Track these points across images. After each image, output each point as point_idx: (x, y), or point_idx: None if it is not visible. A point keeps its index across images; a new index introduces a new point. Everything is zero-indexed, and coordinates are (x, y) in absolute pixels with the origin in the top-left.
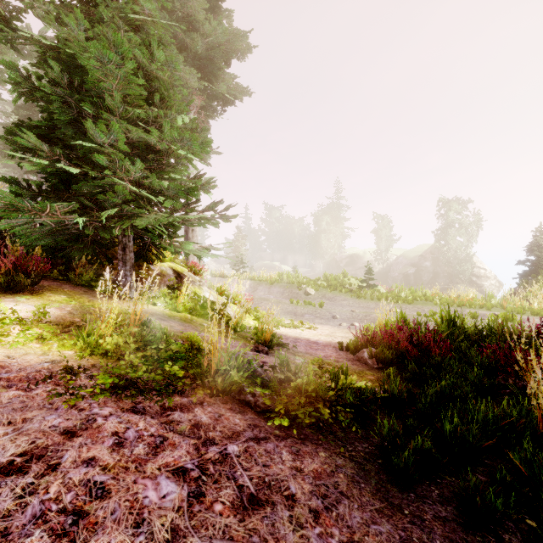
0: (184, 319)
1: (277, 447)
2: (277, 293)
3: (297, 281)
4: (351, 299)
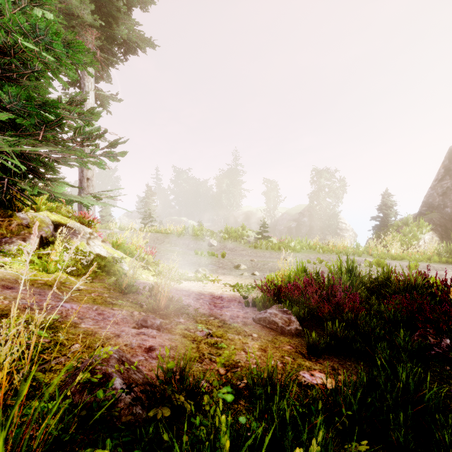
0: (51, 283)
1: None
2: (182, 245)
3: (201, 233)
4: (249, 249)
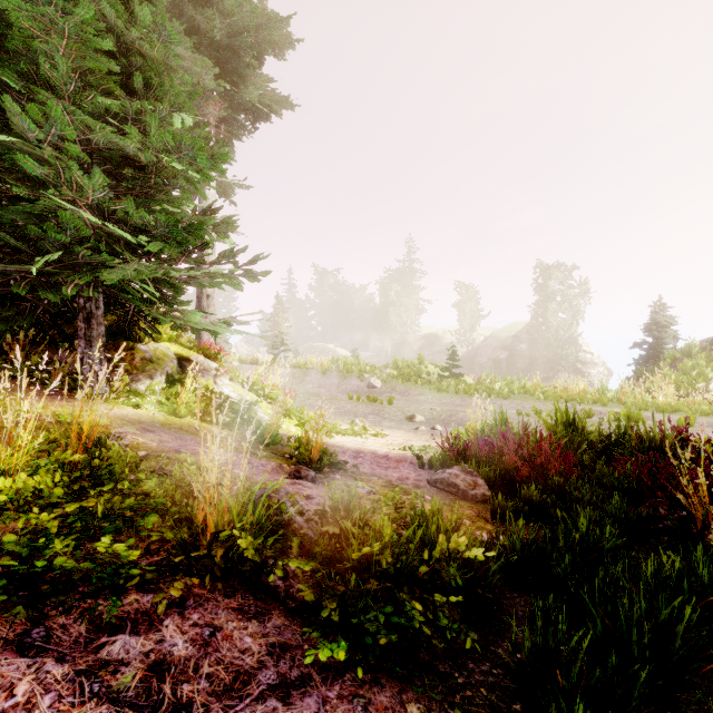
0: (186, 428)
1: (325, 705)
2: (330, 386)
3: (358, 369)
4: (430, 392)
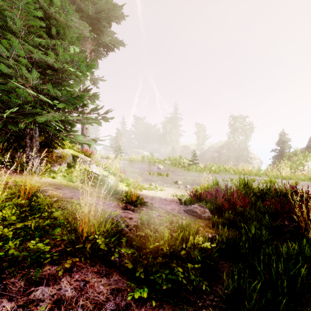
0: (76, 187)
1: None
2: (141, 168)
3: (153, 161)
4: (184, 171)
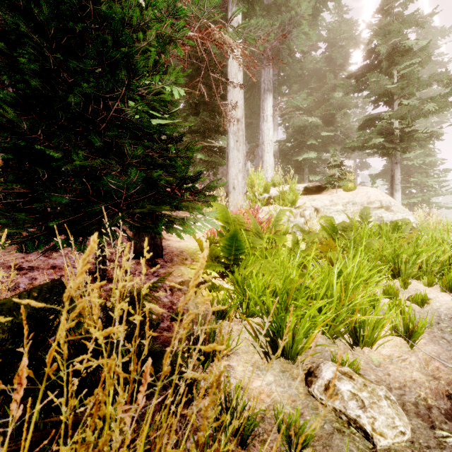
0: None
1: None
2: None
3: None
4: None
